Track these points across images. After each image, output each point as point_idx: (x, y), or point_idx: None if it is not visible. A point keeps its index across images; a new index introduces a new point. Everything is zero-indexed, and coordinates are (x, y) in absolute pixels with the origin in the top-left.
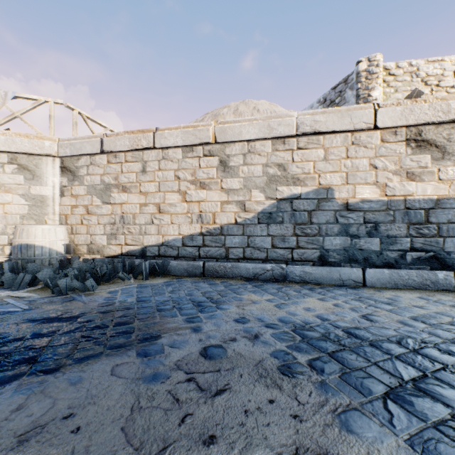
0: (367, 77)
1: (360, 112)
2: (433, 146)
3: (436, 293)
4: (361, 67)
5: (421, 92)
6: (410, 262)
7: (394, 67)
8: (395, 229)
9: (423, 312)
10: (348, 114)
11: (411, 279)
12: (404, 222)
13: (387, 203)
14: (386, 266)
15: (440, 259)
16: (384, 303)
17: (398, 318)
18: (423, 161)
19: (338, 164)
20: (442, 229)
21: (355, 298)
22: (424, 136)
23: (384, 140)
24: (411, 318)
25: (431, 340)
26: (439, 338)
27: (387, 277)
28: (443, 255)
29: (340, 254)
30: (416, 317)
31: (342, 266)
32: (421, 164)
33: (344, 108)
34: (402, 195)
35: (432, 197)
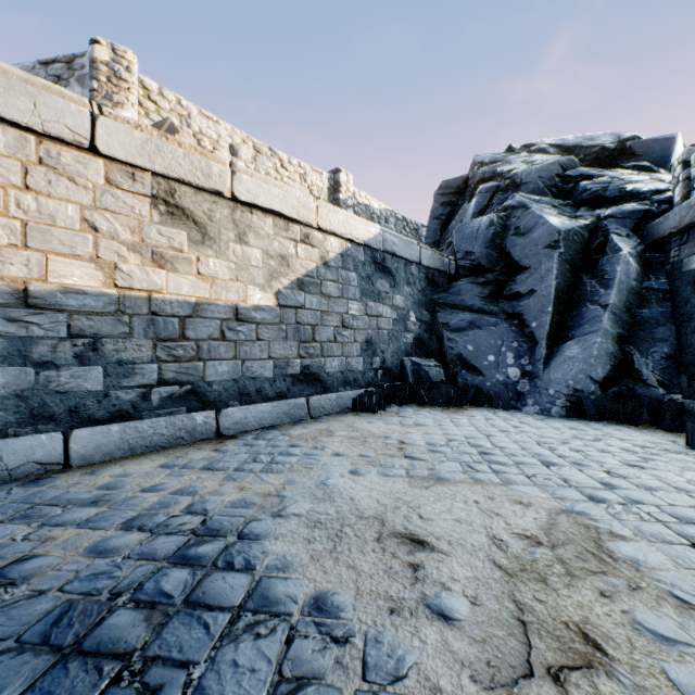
0: (111, 79)
1: (60, 102)
2: (191, 221)
3: (192, 448)
4: (100, 53)
5: (176, 128)
6: (159, 405)
7: (158, 92)
8: (134, 350)
9: (153, 500)
10: (27, 90)
11: (160, 434)
12: (149, 337)
13: (118, 301)
14: (117, 417)
15: (200, 393)
16: (84, 506)
17: (93, 541)
18: (178, 240)
19: (2, 196)
20: (203, 348)
21: (16, 515)
22: (179, 200)
23: (113, 181)
24: (123, 526)
25: (135, 580)
26: (152, 564)
27: (116, 439)
28: (204, 387)
29: (8, 407)
30: (134, 520)
31: (12, 434)
32: (175, 244)
33: (19, 72)
34: (145, 289)
35: (190, 299)
